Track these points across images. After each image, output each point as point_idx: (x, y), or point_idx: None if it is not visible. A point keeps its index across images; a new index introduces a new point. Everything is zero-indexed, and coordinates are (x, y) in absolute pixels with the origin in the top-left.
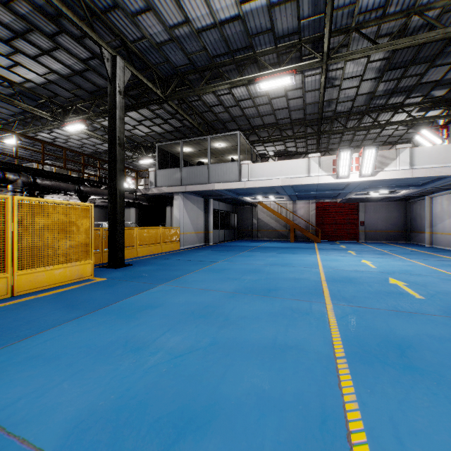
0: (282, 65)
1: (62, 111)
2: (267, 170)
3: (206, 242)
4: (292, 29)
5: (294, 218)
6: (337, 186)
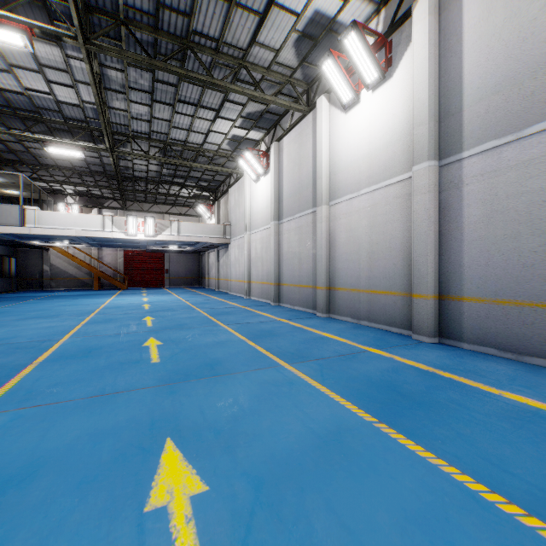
0: (72, 139)
1: None
2: (59, 220)
3: None
4: (81, 119)
5: (101, 265)
6: (134, 240)
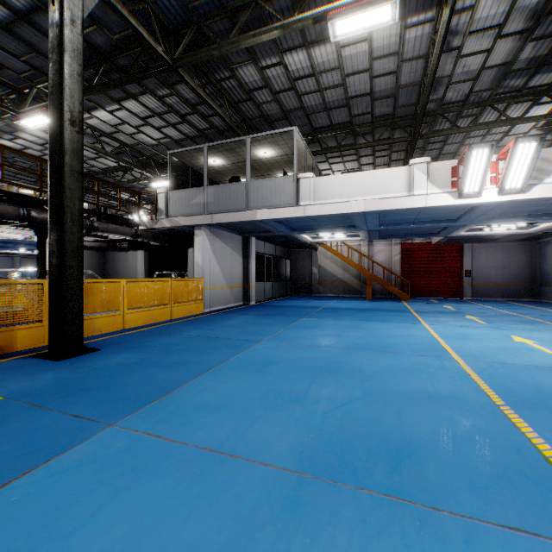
0: None
1: (17, 97)
2: (340, 188)
3: (246, 301)
4: None
5: (371, 266)
6: (450, 214)
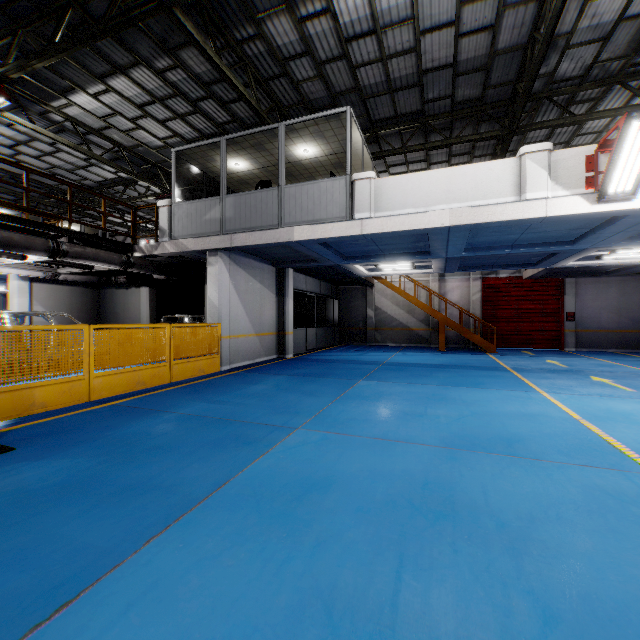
0: None
1: None
2: (415, 192)
3: (281, 353)
4: None
5: (442, 308)
6: (568, 232)
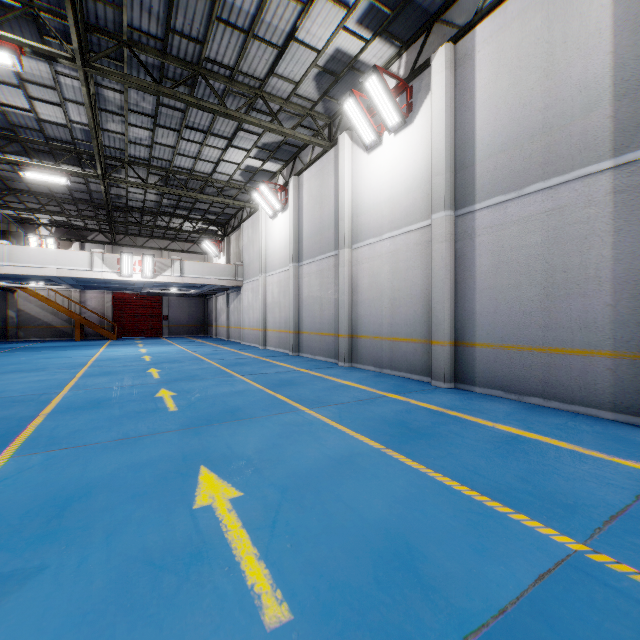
0: (55, 163)
1: None
2: (37, 257)
3: None
4: (67, 140)
5: (83, 311)
6: (127, 281)
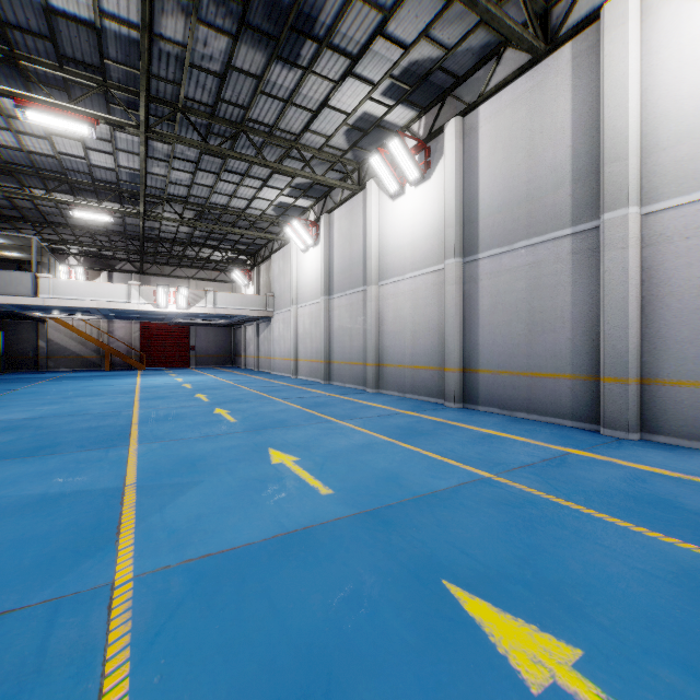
0: (100, 202)
1: None
2: (78, 289)
3: None
4: (112, 181)
5: (111, 341)
6: (160, 312)
